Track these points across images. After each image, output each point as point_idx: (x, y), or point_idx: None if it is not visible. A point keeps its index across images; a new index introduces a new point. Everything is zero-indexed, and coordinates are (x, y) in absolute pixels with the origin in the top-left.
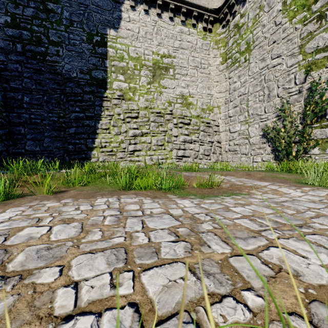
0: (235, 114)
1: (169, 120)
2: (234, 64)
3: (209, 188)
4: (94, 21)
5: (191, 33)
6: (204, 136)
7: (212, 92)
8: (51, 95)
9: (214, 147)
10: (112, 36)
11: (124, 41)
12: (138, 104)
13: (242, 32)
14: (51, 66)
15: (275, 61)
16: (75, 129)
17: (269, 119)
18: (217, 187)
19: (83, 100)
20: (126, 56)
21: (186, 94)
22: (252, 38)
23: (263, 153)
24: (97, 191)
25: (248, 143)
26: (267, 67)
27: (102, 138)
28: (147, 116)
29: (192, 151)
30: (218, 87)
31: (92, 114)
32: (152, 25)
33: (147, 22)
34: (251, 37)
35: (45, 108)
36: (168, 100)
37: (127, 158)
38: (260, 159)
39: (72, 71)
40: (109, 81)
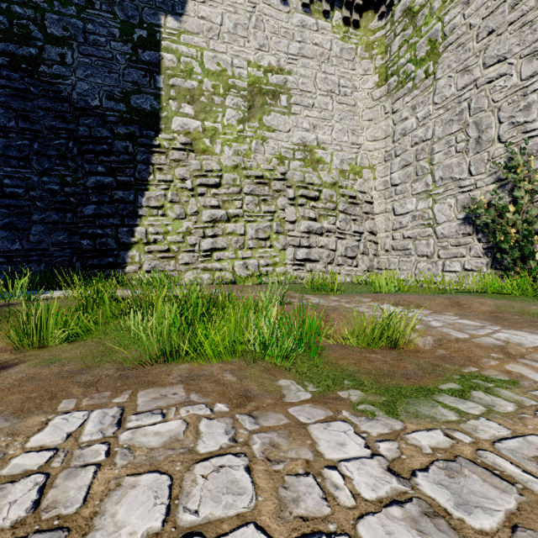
0: (405, 179)
1: (280, 191)
2: (403, 85)
3: (383, 348)
4: (134, 0)
5: (322, 28)
6: (346, 221)
7: (360, 140)
8: (48, 140)
9: (364, 242)
10: (170, 30)
11: (193, 40)
12: (221, 160)
13: (420, 22)
14: (49, 84)
15: (493, 70)
16: (95, 208)
17: (480, 186)
18: (404, 345)
19: (112, 152)
20: (197, 69)
21: (311, 143)
22: (442, 31)
23: (466, 255)
24: (89, 367)
25: (432, 234)
26: (474, 84)
27: (149, 225)
28: (238, 182)
29: (324, 251)
30: (371, 130)
31: (130, 178)
32: (247, 12)
33: (239, 5)
34: (440, 29)
35: (34, 166)
36: (278, 153)
37: (198, 263)
38: (458, 267)
39: (91, 95)
40: (165, 115)
